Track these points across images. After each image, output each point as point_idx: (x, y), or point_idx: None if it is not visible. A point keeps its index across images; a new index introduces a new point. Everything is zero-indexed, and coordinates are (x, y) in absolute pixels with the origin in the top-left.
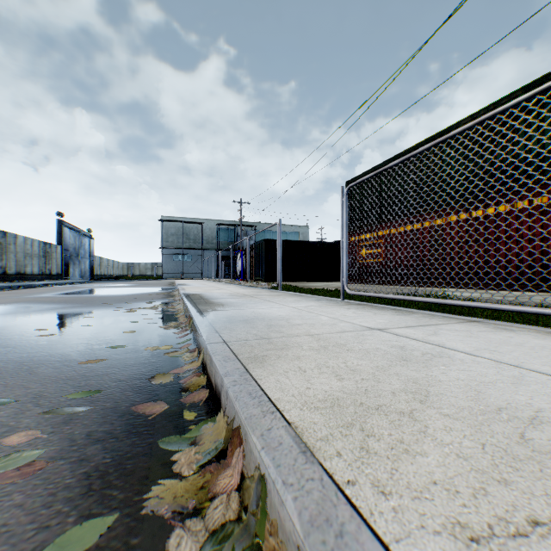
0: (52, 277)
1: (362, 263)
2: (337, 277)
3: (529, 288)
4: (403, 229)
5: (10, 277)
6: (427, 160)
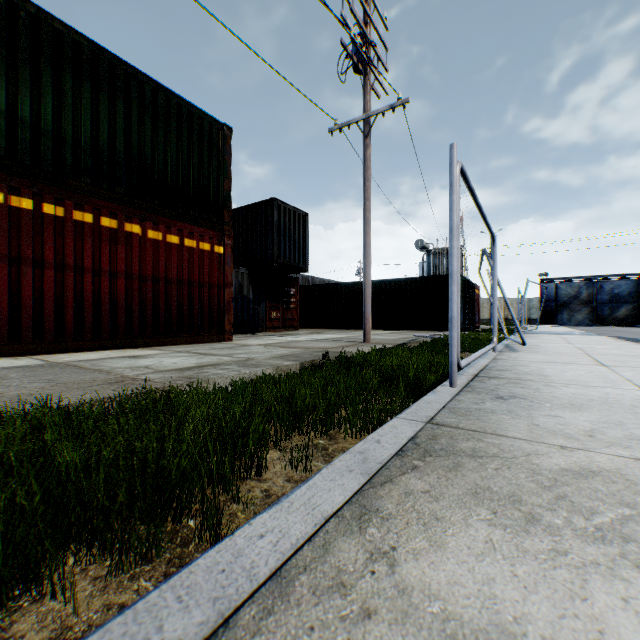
0: None
1: None
2: None
3: (99, 346)
4: None
5: None
6: None
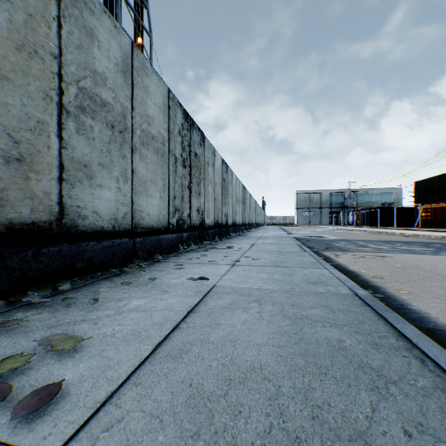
0: (263, 224)
1: (421, 219)
2: (413, 225)
3: None
4: (437, 206)
5: (262, 224)
6: (445, 181)
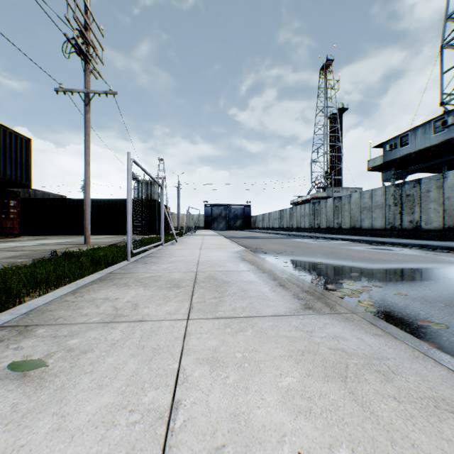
0: None
1: None
2: None
3: None
4: None
5: None
6: None
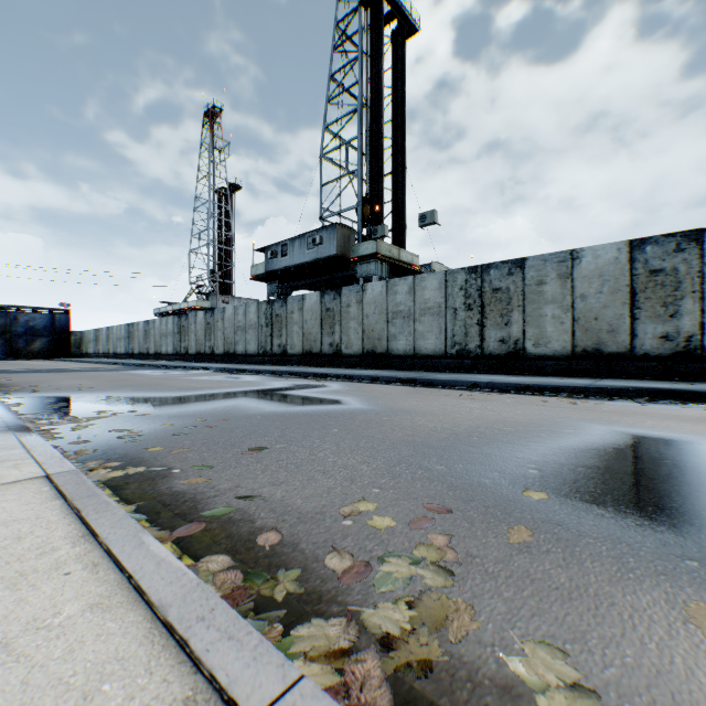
0: None
1: None
2: None
3: None
4: None
5: None
6: None
